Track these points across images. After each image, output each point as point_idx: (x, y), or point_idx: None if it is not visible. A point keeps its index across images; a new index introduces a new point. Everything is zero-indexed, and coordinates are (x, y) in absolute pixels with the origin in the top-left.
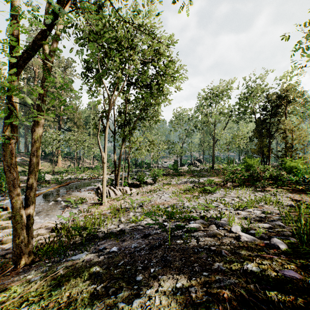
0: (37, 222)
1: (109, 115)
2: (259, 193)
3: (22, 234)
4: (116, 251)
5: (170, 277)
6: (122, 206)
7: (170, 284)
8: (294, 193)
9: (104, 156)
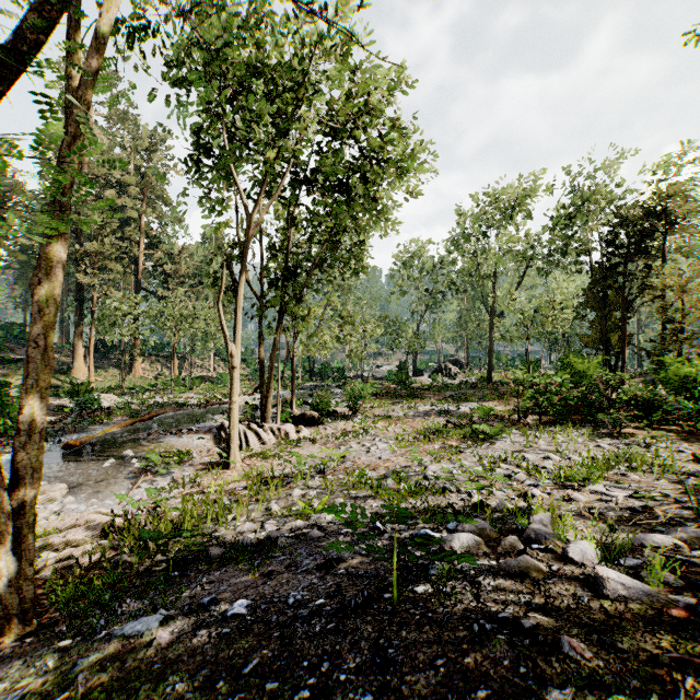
0: (69, 511)
1: (246, 254)
2: (609, 441)
3: (0, 554)
4: (242, 616)
5: None
6: (277, 470)
7: None
8: (694, 440)
9: (235, 351)
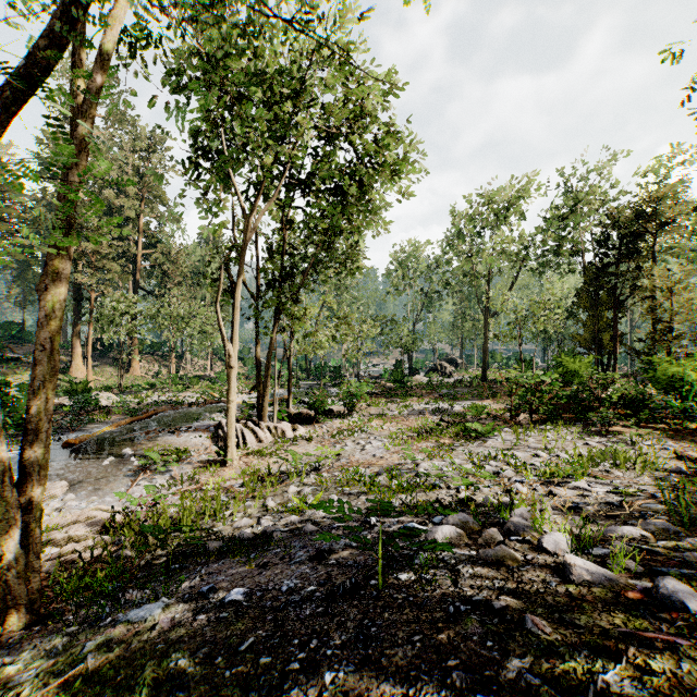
0: (70, 508)
1: (243, 256)
2: (597, 439)
3: (9, 547)
4: (239, 602)
5: None
6: (273, 468)
7: None
8: (680, 438)
9: (232, 351)
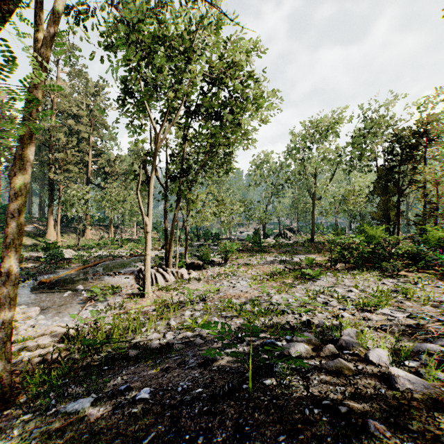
0: (40, 325)
1: (155, 159)
2: (390, 280)
3: None
4: (146, 399)
5: None
6: (175, 299)
7: None
8: None
9: (148, 221)
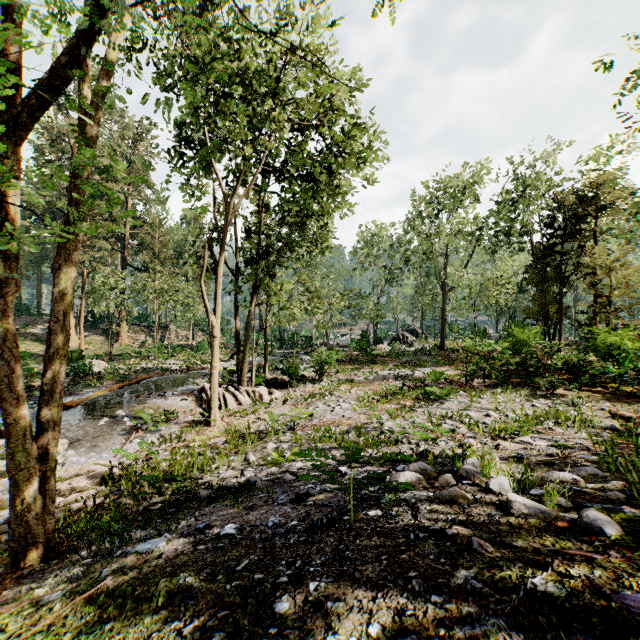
0: (71, 463)
1: (225, 237)
2: (542, 401)
3: (29, 492)
4: (232, 535)
5: (354, 606)
6: (252, 427)
7: (353, 625)
8: (616, 400)
9: (215, 322)
